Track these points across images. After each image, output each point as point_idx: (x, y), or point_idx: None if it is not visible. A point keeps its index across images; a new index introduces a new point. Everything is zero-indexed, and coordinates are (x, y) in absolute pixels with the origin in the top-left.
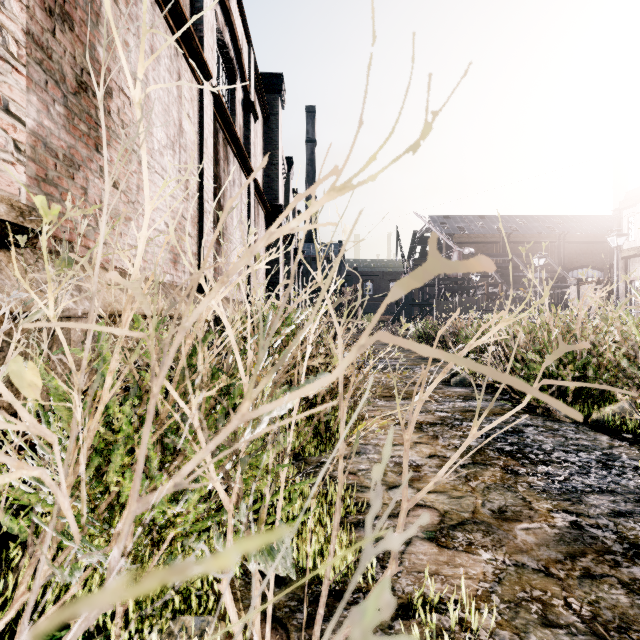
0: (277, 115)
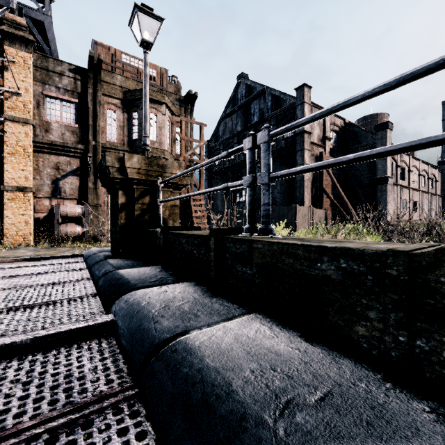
0: None
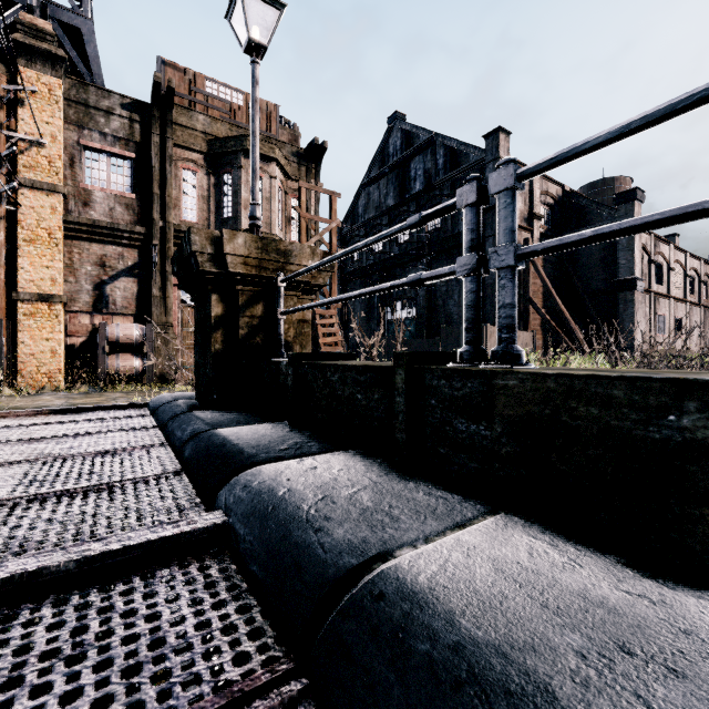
0: None
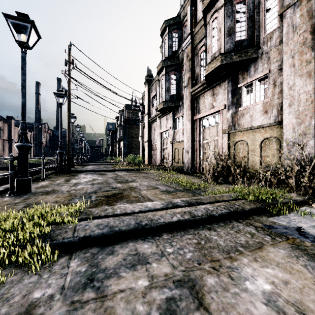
0: (12, 123)
